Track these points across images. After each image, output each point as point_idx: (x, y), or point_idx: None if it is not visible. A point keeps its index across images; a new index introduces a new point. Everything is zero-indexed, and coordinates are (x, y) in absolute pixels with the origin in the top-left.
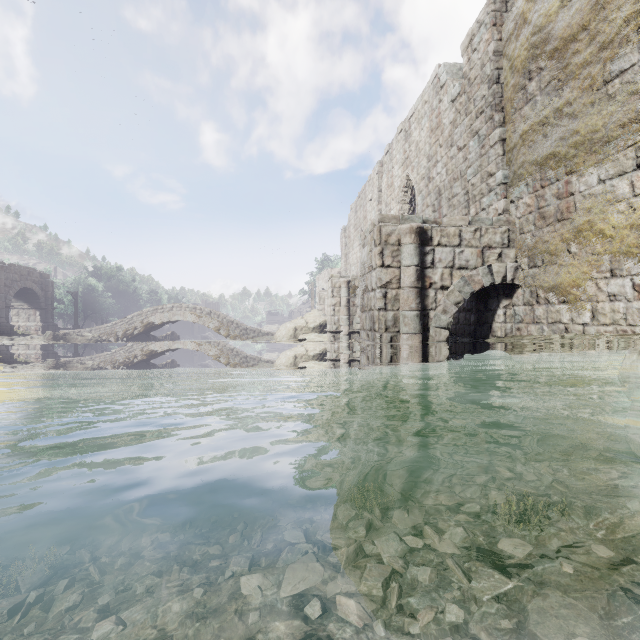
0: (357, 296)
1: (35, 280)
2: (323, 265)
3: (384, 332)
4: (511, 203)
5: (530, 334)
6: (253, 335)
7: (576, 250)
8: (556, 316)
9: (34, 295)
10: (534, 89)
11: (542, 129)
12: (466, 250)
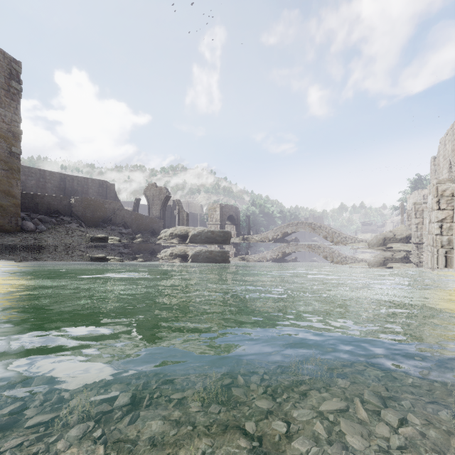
0: None
1: (233, 211)
2: (416, 183)
3: (440, 248)
4: None
5: None
6: (350, 241)
7: None
8: None
9: (233, 218)
10: None
11: None
12: None
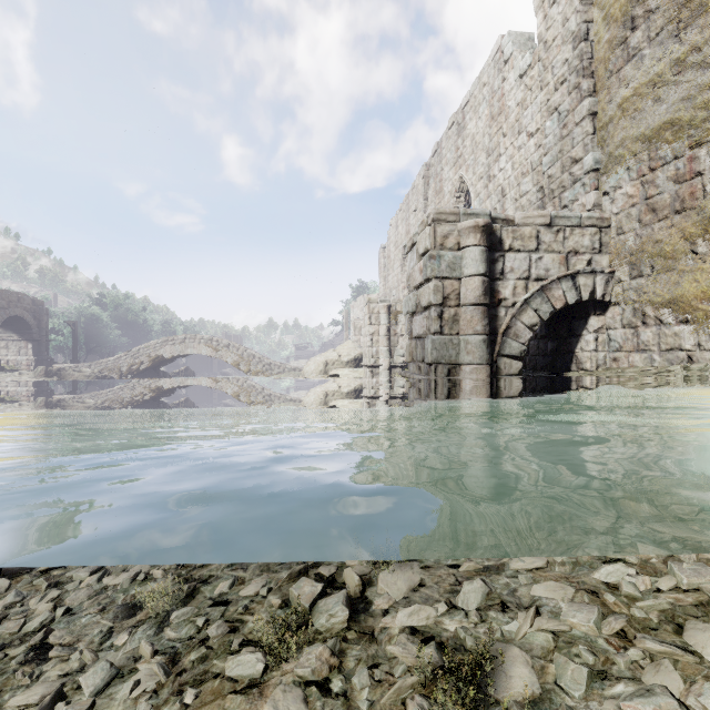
0: (399, 324)
1: (26, 307)
2: (358, 292)
3: (440, 363)
4: (604, 195)
5: (633, 366)
6: (278, 371)
7: (706, 250)
8: (673, 341)
9: (25, 325)
10: (640, 40)
11: (652, 92)
12: (547, 256)
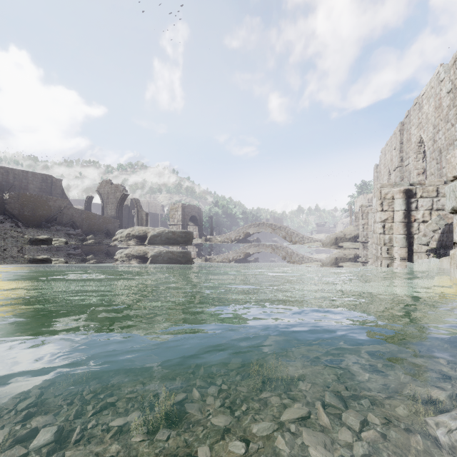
0: None
1: (196, 211)
2: (361, 189)
3: (383, 246)
4: None
5: None
6: (307, 241)
7: None
8: None
9: (196, 218)
10: None
11: None
12: (442, 199)
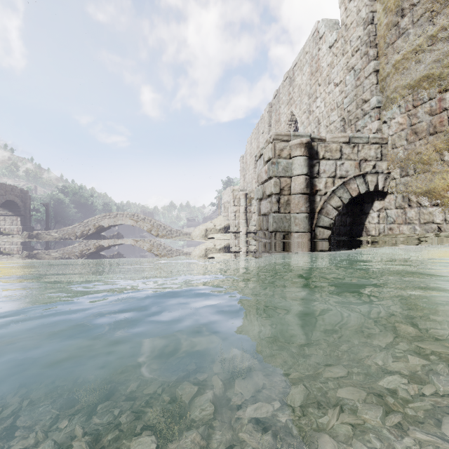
0: (252, 205)
1: (17, 194)
2: (227, 184)
3: (278, 231)
4: (384, 123)
5: (402, 233)
6: (176, 235)
7: None
8: (428, 217)
9: (16, 205)
10: (407, 23)
11: (414, 57)
12: (347, 162)
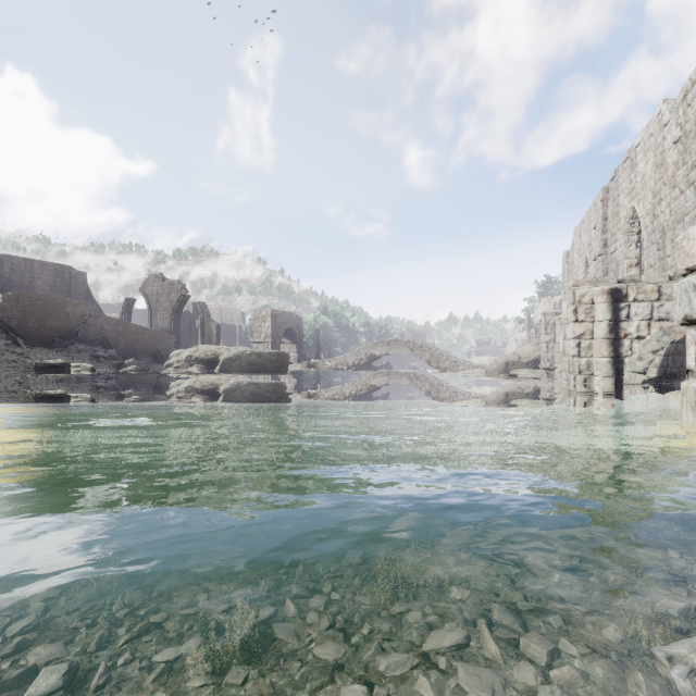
0: None
1: (294, 322)
2: (545, 288)
3: (577, 374)
4: None
5: None
6: (463, 367)
7: None
8: None
9: (293, 333)
10: None
11: None
12: (666, 304)
